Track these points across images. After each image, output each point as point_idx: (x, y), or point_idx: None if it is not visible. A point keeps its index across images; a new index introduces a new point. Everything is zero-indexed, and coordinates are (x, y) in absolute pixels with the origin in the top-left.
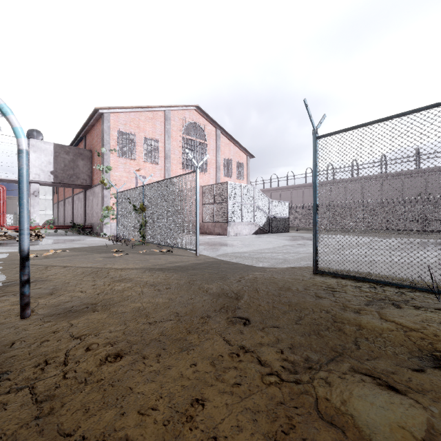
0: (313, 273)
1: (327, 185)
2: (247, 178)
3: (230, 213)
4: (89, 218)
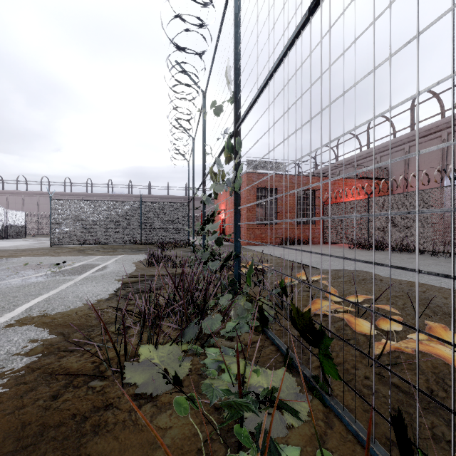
0: (50, 246)
1: (65, 196)
2: None
3: None
4: None
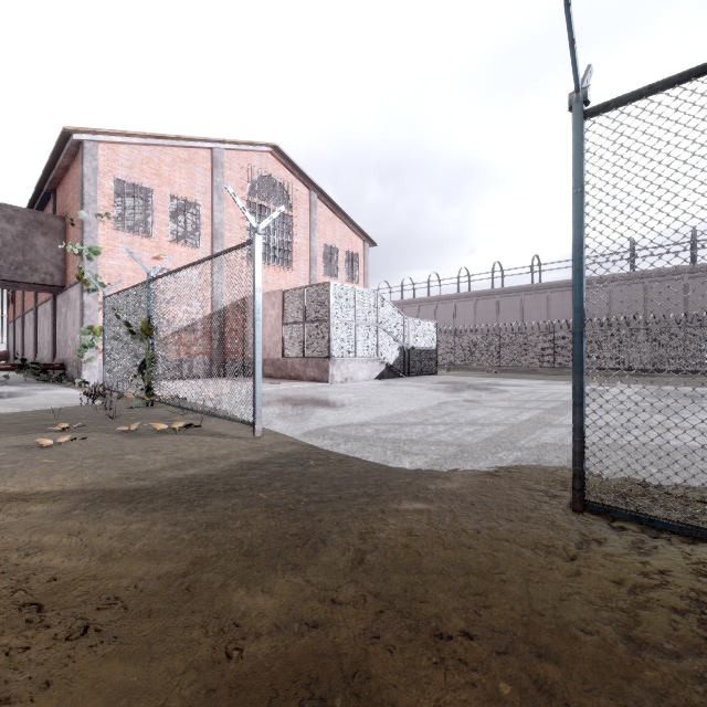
0: (575, 512)
1: (493, 297)
2: (365, 280)
3: (334, 340)
4: (60, 349)
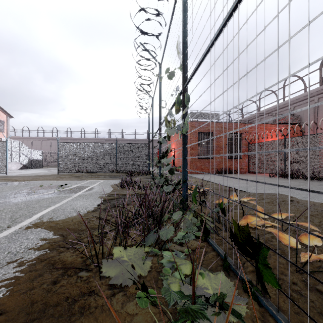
0: (58, 173)
1: (67, 140)
2: (7, 131)
3: None
4: None
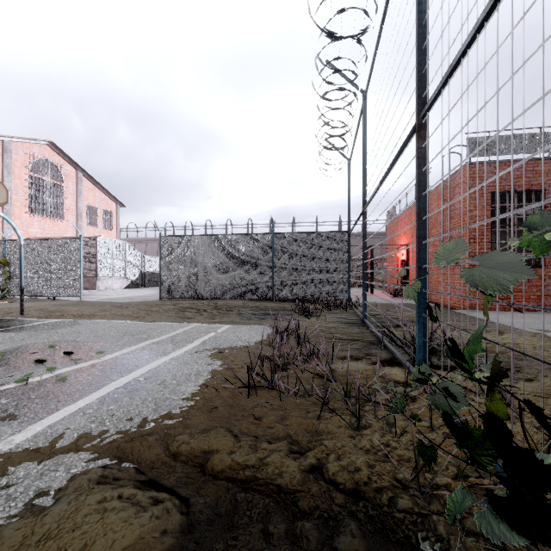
0: (160, 299)
1: None
2: (117, 228)
3: (100, 267)
4: None
